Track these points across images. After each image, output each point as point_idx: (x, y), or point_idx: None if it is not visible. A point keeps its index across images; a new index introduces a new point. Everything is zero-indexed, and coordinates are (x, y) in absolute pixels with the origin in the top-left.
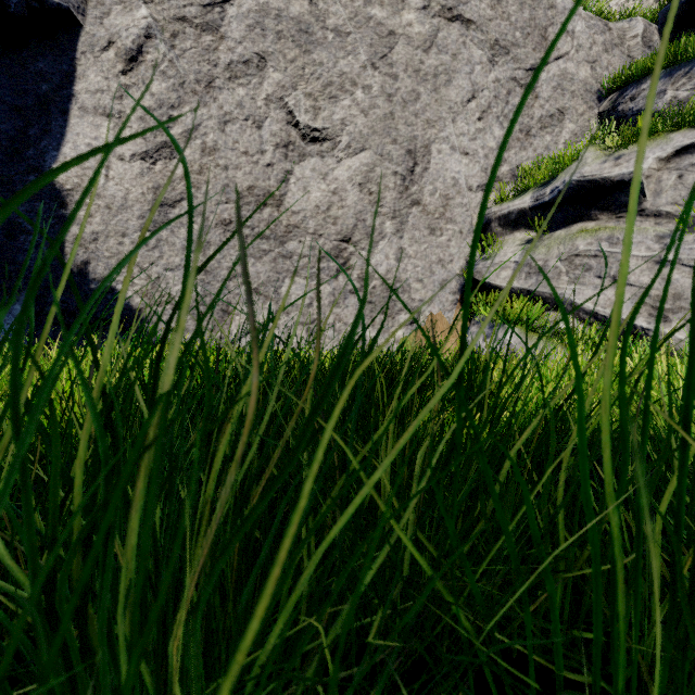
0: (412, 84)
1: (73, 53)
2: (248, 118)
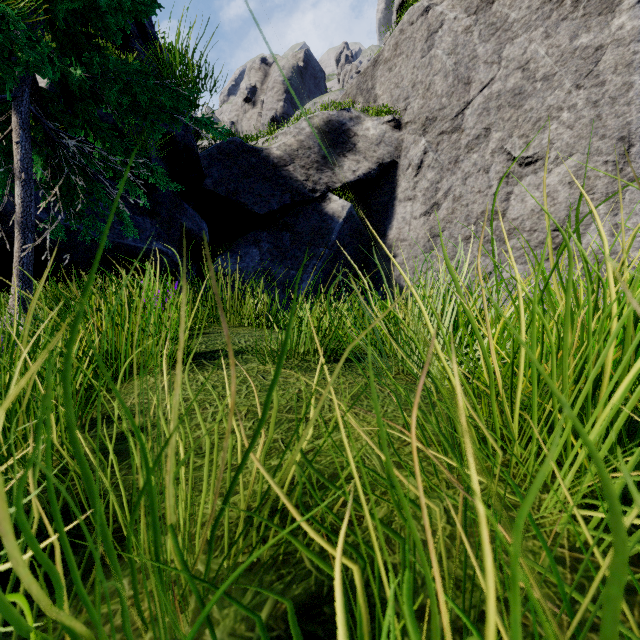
0: (622, 79)
1: (395, 178)
2: (479, 170)
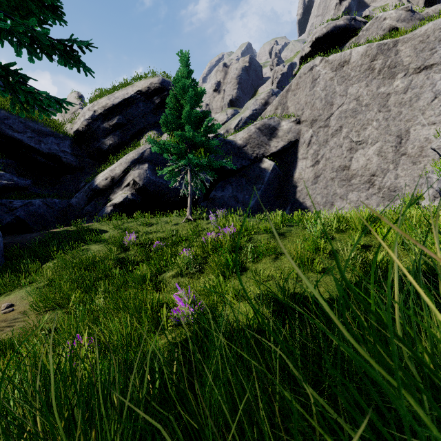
0: (397, 109)
1: (297, 148)
2: (337, 146)
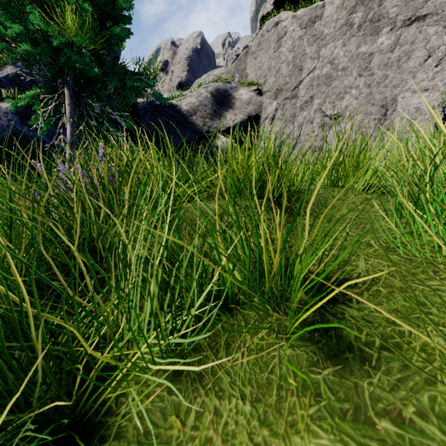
0: (382, 72)
1: (259, 125)
2: (307, 122)
